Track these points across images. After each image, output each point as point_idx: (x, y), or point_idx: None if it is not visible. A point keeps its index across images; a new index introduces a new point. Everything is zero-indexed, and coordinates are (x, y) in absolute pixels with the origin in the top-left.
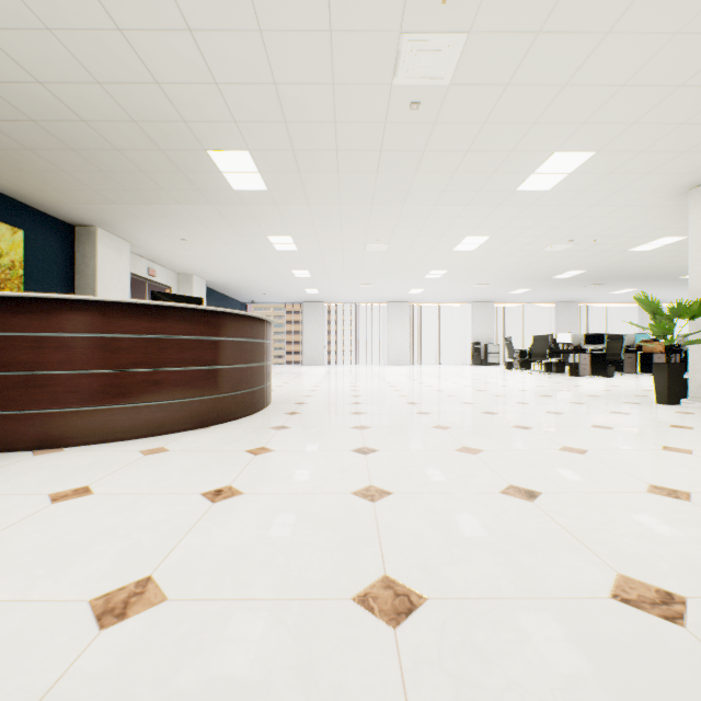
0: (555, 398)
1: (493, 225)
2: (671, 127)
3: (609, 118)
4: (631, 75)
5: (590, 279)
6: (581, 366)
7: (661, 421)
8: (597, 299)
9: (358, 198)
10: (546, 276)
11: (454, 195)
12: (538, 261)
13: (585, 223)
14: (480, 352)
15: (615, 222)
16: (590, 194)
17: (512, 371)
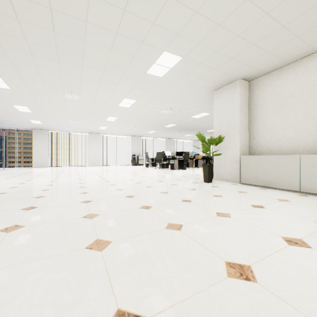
0: (165, 182)
1: (137, 93)
2: (212, 52)
3: (189, 35)
4: (201, 5)
5: (178, 129)
6: (175, 165)
7: (209, 193)
8: (180, 138)
9: (46, 53)
10: (162, 125)
11: (113, 67)
12: (158, 117)
13: (177, 100)
14: (135, 159)
15: (188, 102)
16: (179, 84)
17: (148, 168)
